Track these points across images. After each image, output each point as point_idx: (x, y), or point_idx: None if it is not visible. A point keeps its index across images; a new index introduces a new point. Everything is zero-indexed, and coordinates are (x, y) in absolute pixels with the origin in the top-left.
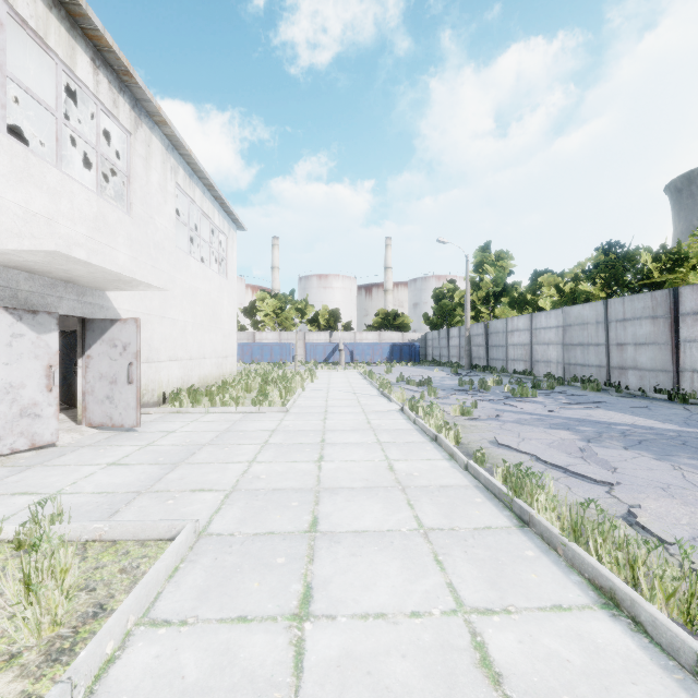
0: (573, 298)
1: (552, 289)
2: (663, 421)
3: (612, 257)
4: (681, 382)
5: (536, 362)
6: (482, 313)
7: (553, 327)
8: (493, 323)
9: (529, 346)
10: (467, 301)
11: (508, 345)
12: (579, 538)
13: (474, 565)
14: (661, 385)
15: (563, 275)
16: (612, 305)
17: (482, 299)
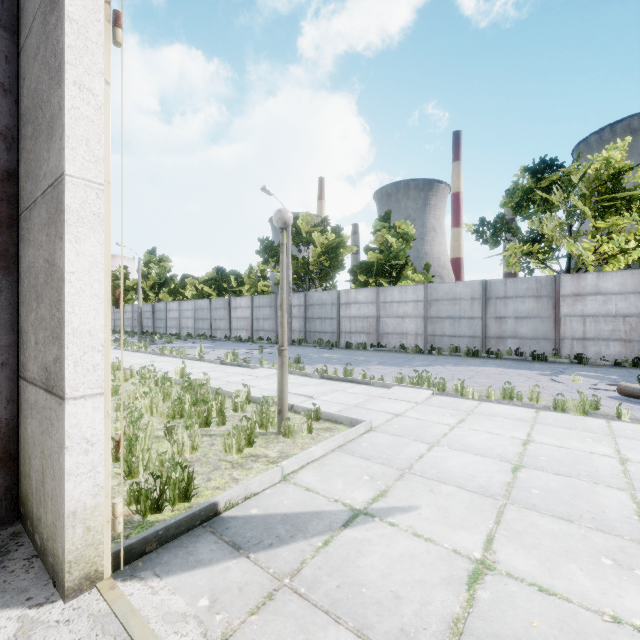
0: (203, 293)
1: (193, 287)
2: (214, 344)
3: (220, 275)
4: (232, 334)
5: (182, 328)
6: (150, 296)
7: (190, 310)
8: (158, 304)
9: (179, 319)
10: (140, 288)
11: (168, 318)
12: (172, 353)
13: (154, 358)
14: (227, 335)
15: (198, 279)
16: (213, 302)
17: (150, 286)
